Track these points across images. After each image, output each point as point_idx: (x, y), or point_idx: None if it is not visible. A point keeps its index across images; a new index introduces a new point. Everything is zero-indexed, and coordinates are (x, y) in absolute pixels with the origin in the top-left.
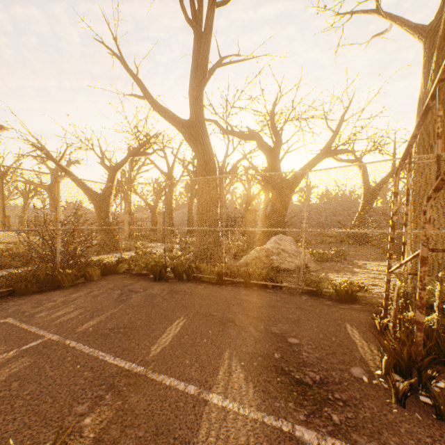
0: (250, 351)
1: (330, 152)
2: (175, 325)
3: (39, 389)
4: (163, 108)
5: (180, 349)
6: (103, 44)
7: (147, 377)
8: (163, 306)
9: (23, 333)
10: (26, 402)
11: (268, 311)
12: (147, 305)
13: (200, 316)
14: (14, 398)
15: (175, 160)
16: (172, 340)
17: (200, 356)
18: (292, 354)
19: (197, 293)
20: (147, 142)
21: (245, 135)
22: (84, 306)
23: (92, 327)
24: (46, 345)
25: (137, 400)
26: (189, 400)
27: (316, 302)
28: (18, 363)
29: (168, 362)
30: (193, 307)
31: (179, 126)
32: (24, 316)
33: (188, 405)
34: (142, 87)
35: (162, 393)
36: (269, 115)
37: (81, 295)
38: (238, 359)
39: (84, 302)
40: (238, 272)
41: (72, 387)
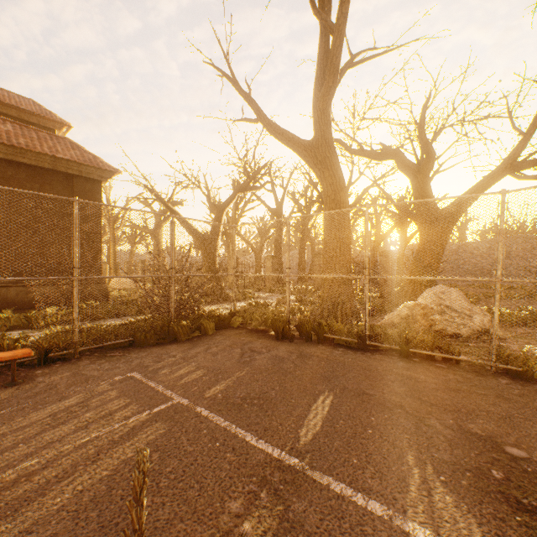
0: (447, 459)
1: (516, 165)
2: (321, 403)
3: (181, 467)
4: (280, 130)
5: (338, 439)
6: (212, 66)
7: (306, 476)
8: (296, 374)
9: (151, 392)
10: (170, 483)
11: (450, 396)
12: (277, 371)
13: (350, 394)
14: (158, 475)
15: (285, 193)
16: (323, 424)
17: (371, 455)
18: (524, 477)
19: (335, 360)
20: (257, 173)
21: (379, 154)
22: (206, 366)
23: (221, 393)
24: (176, 410)
25: (302, 508)
26: (378, 526)
27: (529, 391)
28: (153, 429)
29: (328, 457)
30: (337, 380)
31: (300, 150)
32: (148, 372)
33: (380, 533)
34: (256, 108)
35: (334, 506)
36: (416, 123)
37: (199, 352)
38: (431, 469)
39: (204, 361)
40: (385, 335)
41: (217, 472)
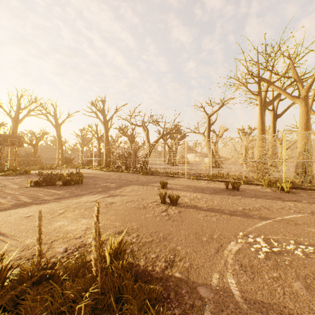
0: None
1: None
2: None
3: None
4: None
5: None
6: None
7: None
8: None
9: None
10: None
11: None
12: None
13: None
14: None
15: None
16: None
17: None
18: None
19: None
20: None
21: None
22: None
23: None
24: None
25: None
26: None
27: None
28: None
29: None
30: None
31: None
32: None
33: None
34: None
35: None
36: None
37: None
38: None
39: None
40: None
41: None
